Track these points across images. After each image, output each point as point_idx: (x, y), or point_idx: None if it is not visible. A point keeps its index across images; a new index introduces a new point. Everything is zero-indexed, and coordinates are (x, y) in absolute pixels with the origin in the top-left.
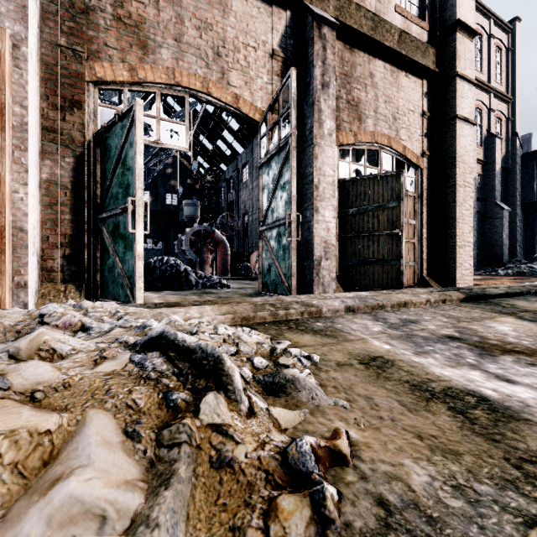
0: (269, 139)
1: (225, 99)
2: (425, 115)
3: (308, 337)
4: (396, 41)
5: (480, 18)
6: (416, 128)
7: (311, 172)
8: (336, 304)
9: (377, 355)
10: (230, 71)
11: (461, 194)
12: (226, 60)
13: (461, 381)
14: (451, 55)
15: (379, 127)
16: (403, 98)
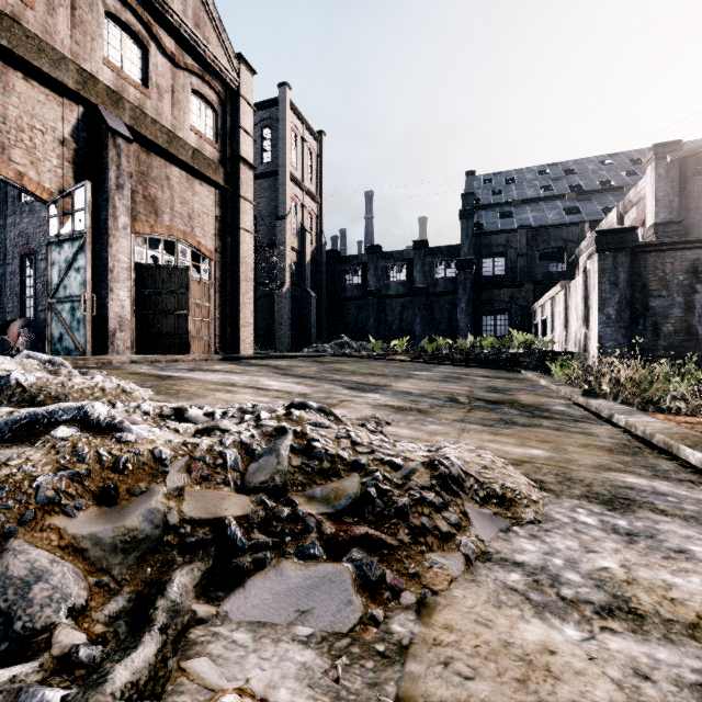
0: (61, 223)
1: (6, 174)
2: (218, 219)
3: (101, 370)
4: (190, 156)
5: (295, 119)
6: (210, 228)
7: (106, 257)
8: (124, 359)
9: (139, 372)
10: (12, 148)
11: (244, 286)
12: (7, 137)
13: (169, 374)
14: (237, 179)
15: (176, 223)
16: (198, 202)
